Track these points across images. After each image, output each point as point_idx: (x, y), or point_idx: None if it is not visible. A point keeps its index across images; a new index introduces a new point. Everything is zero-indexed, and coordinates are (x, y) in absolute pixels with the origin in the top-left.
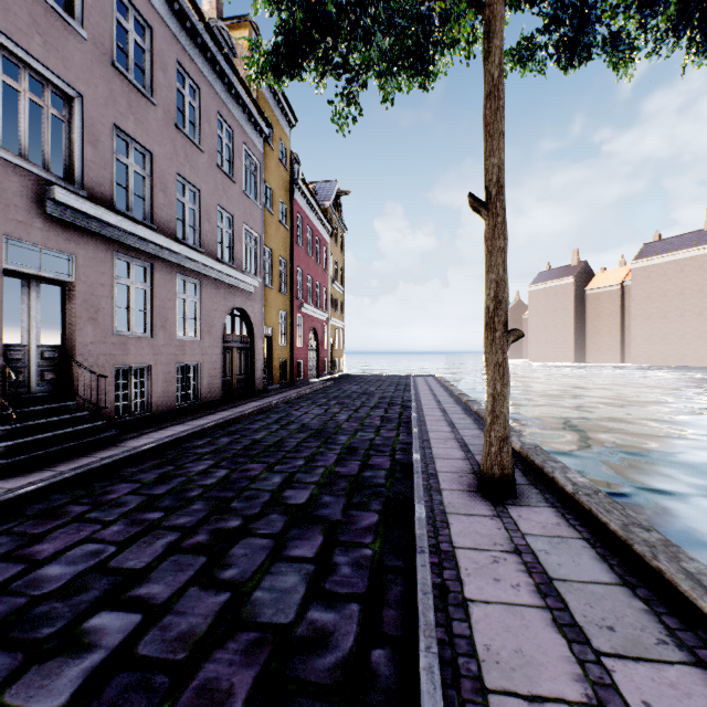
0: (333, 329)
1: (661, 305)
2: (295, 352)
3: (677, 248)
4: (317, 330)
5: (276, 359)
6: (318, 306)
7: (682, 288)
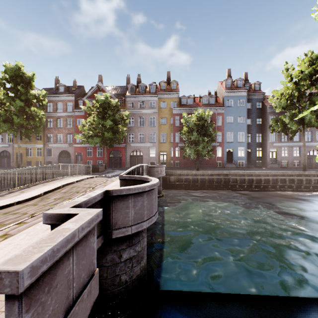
0: None
1: None
2: None
3: None
4: None
5: None
6: None
7: None
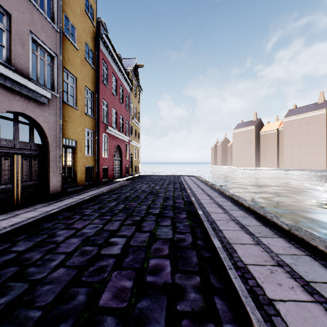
0: (133, 148)
1: (298, 139)
2: (101, 161)
3: (306, 111)
4: (121, 147)
5: (81, 166)
6: (122, 131)
7: (308, 131)
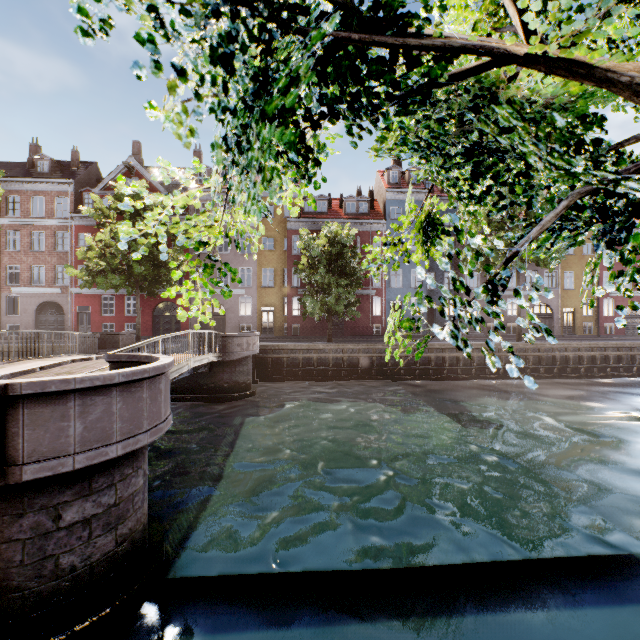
0: None
1: None
2: (601, 319)
3: None
4: None
5: (578, 323)
6: None
7: None
